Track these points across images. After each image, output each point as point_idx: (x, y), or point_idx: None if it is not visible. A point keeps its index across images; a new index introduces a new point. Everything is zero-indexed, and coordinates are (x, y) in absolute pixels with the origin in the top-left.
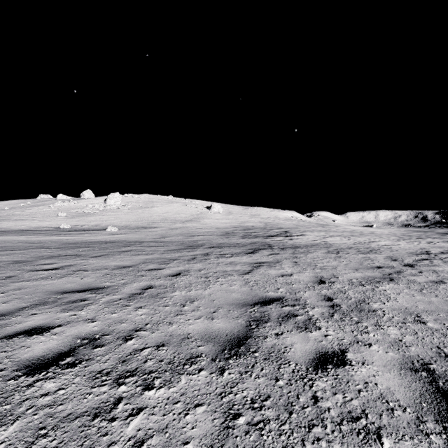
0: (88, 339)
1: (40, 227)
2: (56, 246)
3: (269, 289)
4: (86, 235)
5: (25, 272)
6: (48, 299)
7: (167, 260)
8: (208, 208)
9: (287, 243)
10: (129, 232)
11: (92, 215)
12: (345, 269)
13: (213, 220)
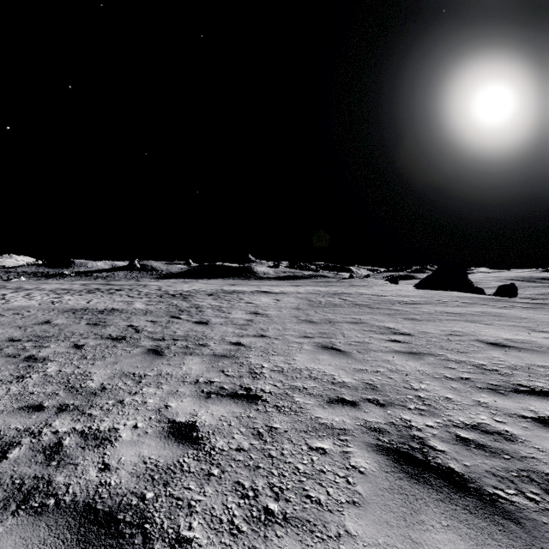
0: None
1: None
2: None
3: None
4: None
5: None
6: None
7: None
8: None
9: None
10: None
11: None
12: None
13: None
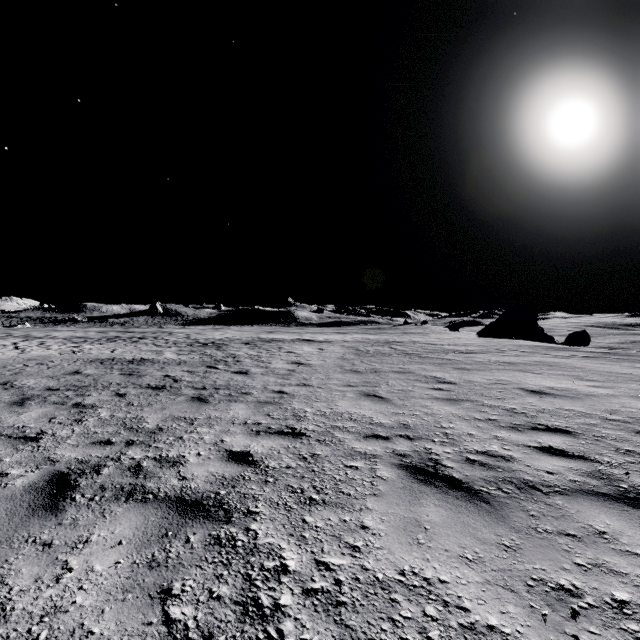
0: None
1: None
2: None
3: None
4: None
5: None
6: None
7: None
8: None
9: None
10: None
11: None
12: None
13: None
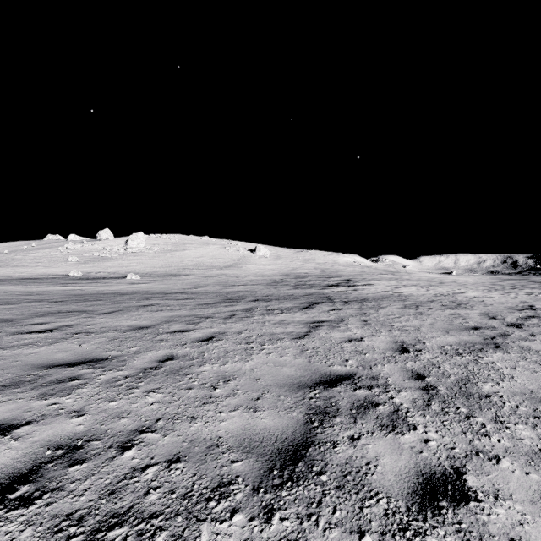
0: (65, 447)
1: (44, 275)
2: (58, 299)
3: (334, 361)
4: (100, 285)
5: (6, 336)
6: (25, 378)
7: (198, 318)
8: (252, 252)
9: (351, 295)
10: (153, 280)
11: (110, 260)
12: (431, 330)
13: (257, 266)
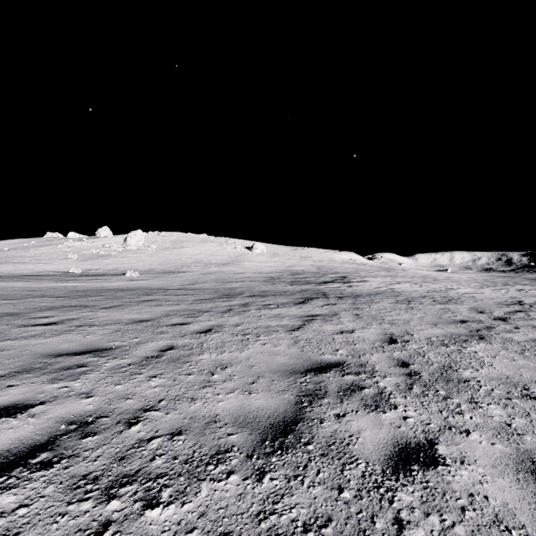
0: (77, 423)
1: (45, 272)
2: (60, 295)
3: (325, 350)
4: (100, 281)
5: (14, 328)
6: (35, 365)
7: (196, 312)
8: (249, 249)
9: (345, 291)
10: (152, 277)
11: (109, 258)
12: (420, 323)
13: (255, 263)
